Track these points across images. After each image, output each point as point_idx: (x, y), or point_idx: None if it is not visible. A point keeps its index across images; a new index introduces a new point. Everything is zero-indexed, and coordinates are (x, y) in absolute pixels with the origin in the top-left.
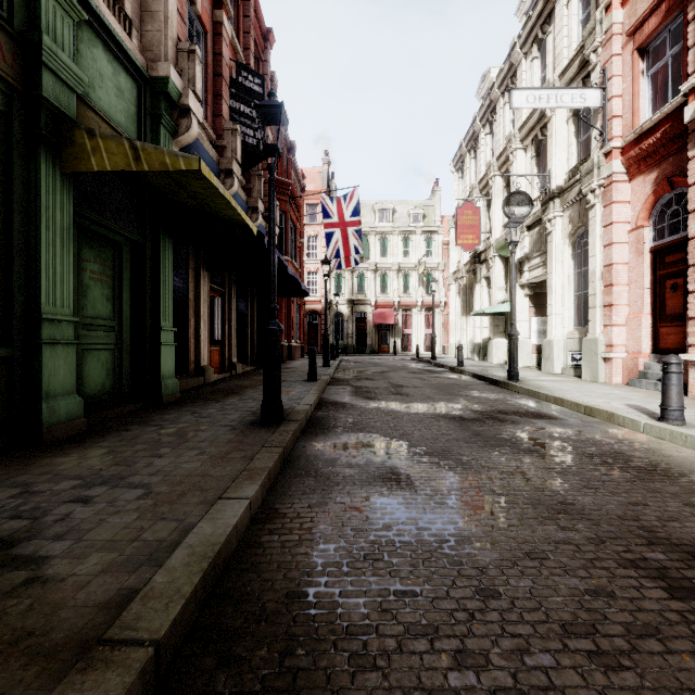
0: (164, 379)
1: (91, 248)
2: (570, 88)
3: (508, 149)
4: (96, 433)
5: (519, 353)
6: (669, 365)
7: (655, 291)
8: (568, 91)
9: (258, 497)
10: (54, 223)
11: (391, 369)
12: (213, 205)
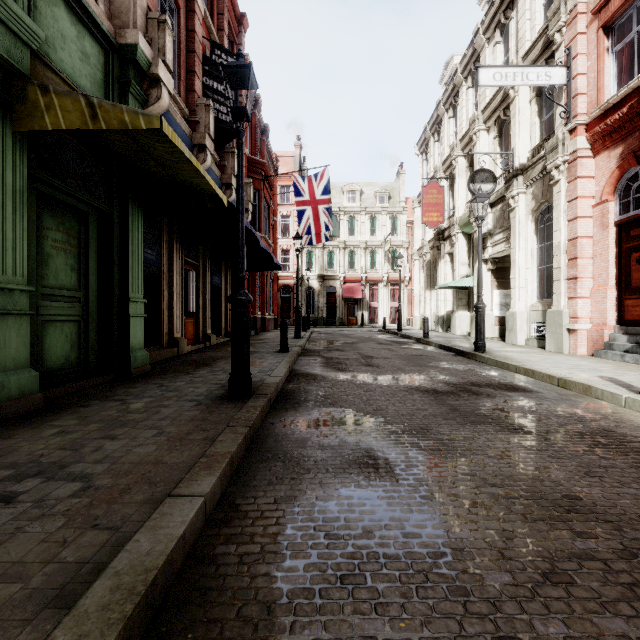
0: (133, 351)
1: (53, 215)
2: (536, 66)
3: (472, 130)
4: (51, 410)
5: None
6: None
7: (620, 264)
8: (534, 69)
9: (217, 491)
10: (5, 185)
11: (360, 340)
12: (181, 173)
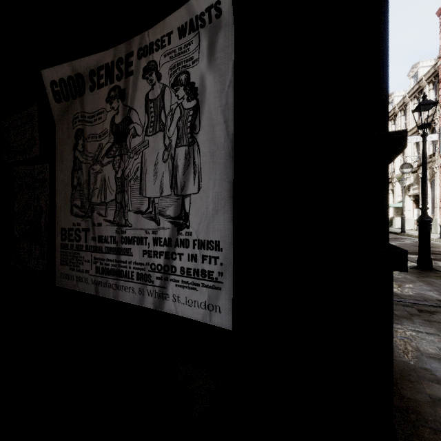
0: None
1: None
2: None
3: None
4: None
5: (408, 224)
6: None
7: None
8: None
9: None
10: None
11: None
12: None
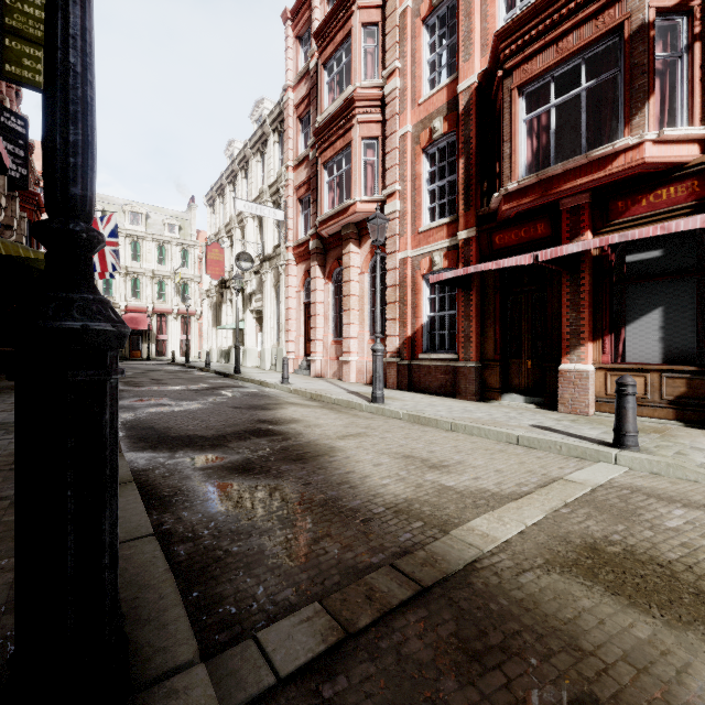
0: None
1: None
2: (268, 206)
3: (243, 215)
4: None
5: (250, 357)
6: (284, 361)
7: (306, 325)
8: (267, 208)
9: None
10: None
11: (150, 371)
12: (27, 261)
